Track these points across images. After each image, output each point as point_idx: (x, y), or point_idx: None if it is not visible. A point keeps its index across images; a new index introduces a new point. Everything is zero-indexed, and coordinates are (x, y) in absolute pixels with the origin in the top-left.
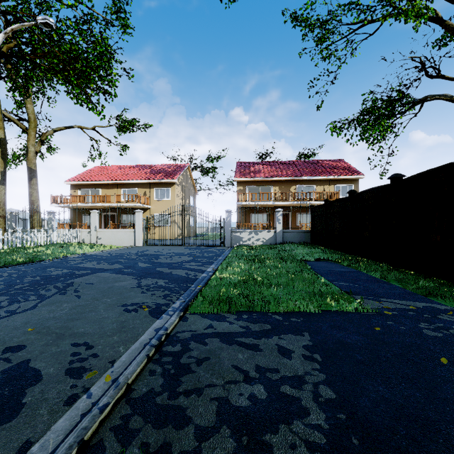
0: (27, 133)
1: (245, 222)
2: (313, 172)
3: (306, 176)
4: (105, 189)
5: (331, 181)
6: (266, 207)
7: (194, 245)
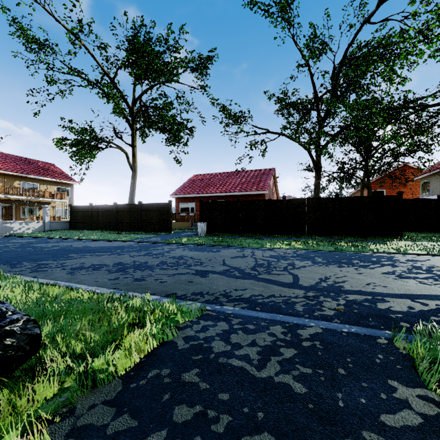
0: None
1: None
2: (37, 171)
3: (32, 174)
4: None
5: (53, 183)
6: None
7: None
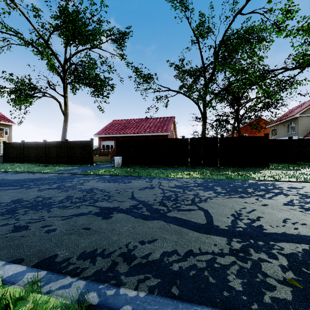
0: None
1: None
2: None
3: None
4: None
5: None
6: None
7: None
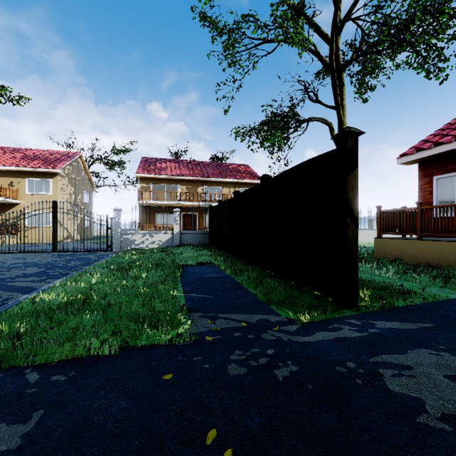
0: None
1: (149, 223)
2: (219, 173)
3: (212, 177)
4: None
5: (236, 184)
6: (172, 207)
7: (71, 251)
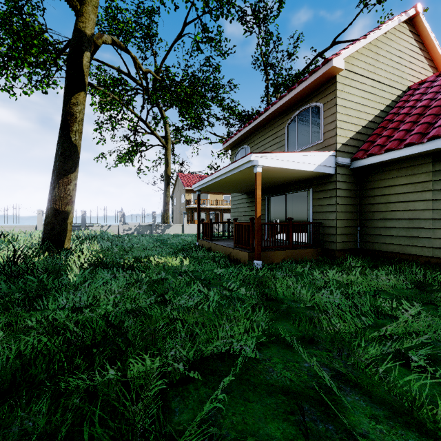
0: (165, 147)
1: None
2: None
3: None
4: (211, 194)
5: None
6: None
7: None
